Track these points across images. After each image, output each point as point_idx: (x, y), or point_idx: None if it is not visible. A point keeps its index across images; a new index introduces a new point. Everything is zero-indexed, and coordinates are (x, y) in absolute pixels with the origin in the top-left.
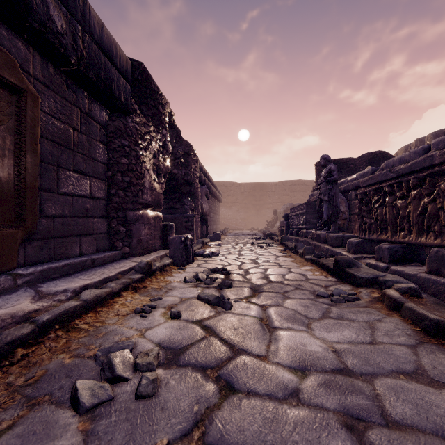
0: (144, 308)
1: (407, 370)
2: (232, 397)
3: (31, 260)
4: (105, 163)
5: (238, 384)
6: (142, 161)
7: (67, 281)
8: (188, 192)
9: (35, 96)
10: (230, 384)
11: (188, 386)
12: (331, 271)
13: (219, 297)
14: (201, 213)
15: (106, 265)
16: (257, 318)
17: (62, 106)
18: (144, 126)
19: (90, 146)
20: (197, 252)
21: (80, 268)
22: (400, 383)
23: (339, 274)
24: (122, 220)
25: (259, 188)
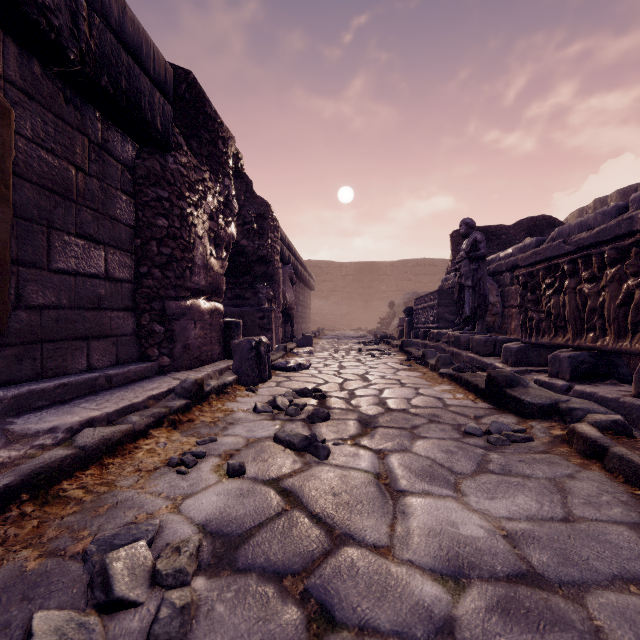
0: (184, 458)
1: (639, 574)
2: (331, 639)
3: (0, 378)
4: (131, 226)
5: (342, 609)
6: (192, 224)
7: (60, 412)
8: (263, 274)
9: (3, 107)
10: (327, 608)
11: (248, 616)
12: (481, 393)
13: (308, 437)
14: (284, 305)
15: (130, 385)
16: (371, 474)
17: (57, 130)
18: (194, 170)
19: (106, 197)
20: (277, 364)
21: (86, 391)
22: (634, 603)
23: (495, 398)
24: (158, 314)
25: (367, 270)
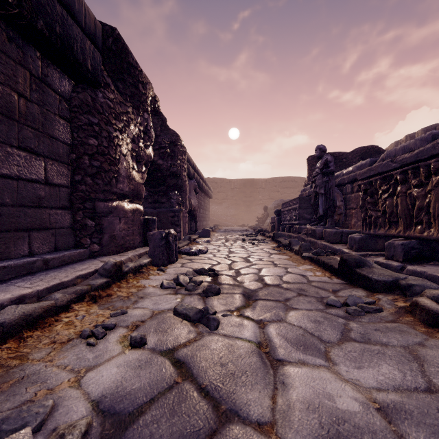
0: (94, 330)
1: None
2: None
3: None
4: (68, 143)
5: None
6: (117, 145)
7: None
8: (174, 185)
9: None
10: None
11: None
12: (335, 271)
13: (202, 310)
14: (190, 208)
15: (64, 266)
16: (254, 344)
17: (1, 62)
18: (120, 105)
19: (46, 120)
20: (183, 250)
21: (24, 272)
22: None
23: (347, 276)
24: (89, 212)
25: (249, 185)
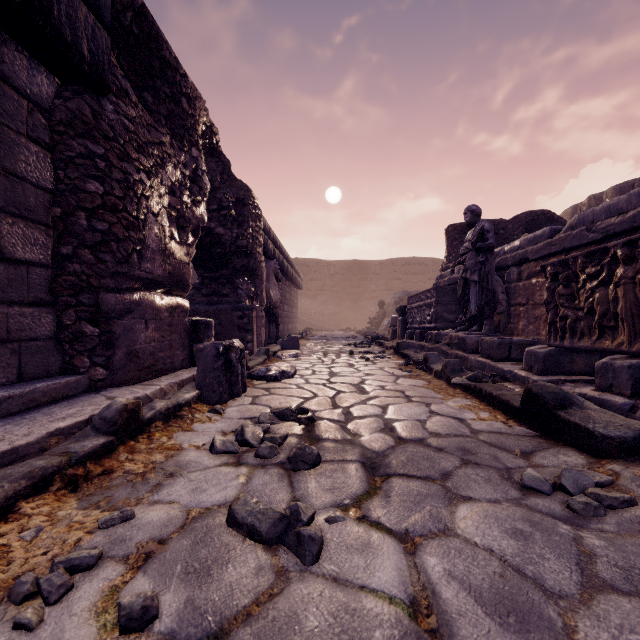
0: (43, 581)
1: None
2: None
3: None
4: (46, 188)
5: None
6: (141, 195)
7: None
8: (243, 267)
9: None
10: None
11: None
12: (514, 412)
13: (286, 516)
14: (268, 303)
15: (32, 411)
16: (402, 608)
17: None
18: (148, 129)
19: None
20: (255, 372)
21: None
22: None
23: (539, 422)
24: (88, 310)
25: (356, 269)
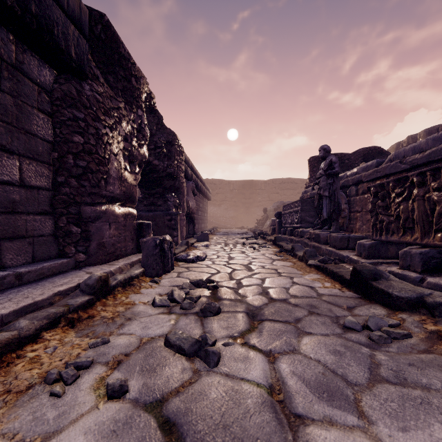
0: (63, 372)
1: None
2: None
3: None
4: (49, 141)
5: None
6: (107, 143)
7: None
8: (171, 186)
9: None
10: None
11: None
12: (346, 283)
13: (199, 340)
14: (188, 210)
15: (42, 280)
16: (264, 389)
17: None
18: (110, 99)
19: (21, 113)
20: (179, 256)
21: None
22: None
23: (361, 289)
24: (74, 217)
25: (248, 186)
